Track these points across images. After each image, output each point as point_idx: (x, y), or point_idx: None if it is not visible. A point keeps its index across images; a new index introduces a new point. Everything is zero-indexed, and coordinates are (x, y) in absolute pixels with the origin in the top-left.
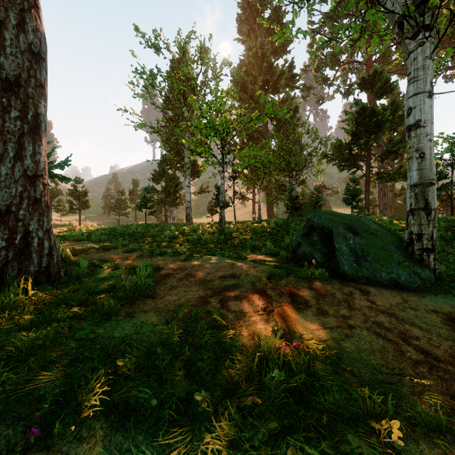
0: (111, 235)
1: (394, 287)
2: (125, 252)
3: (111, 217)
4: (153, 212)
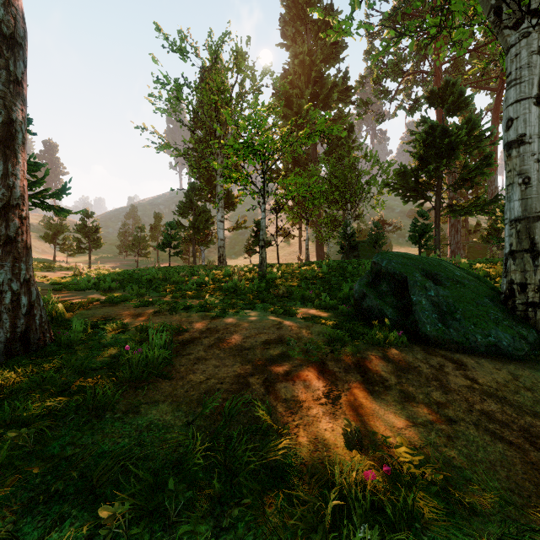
0: (126, 282)
1: (494, 355)
2: (138, 306)
3: (129, 258)
4: (178, 252)
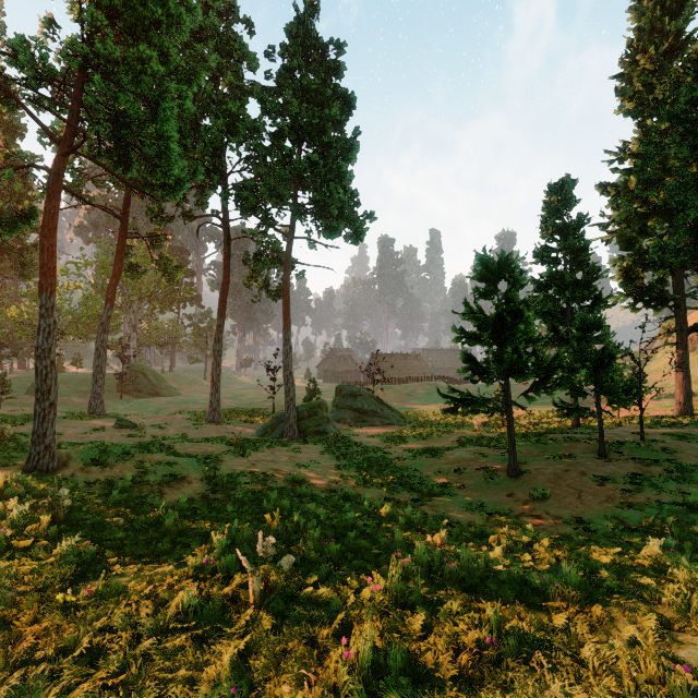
0: None
1: None
2: None
3: None
4: None
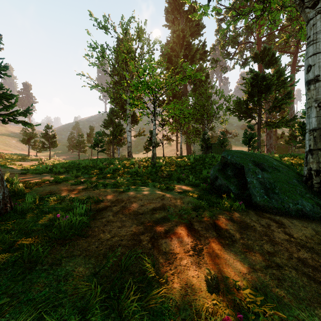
0: (69, 168)
1: (301, 217)
2: (73, 185)
3: (74, 153)
4: (103, 150)
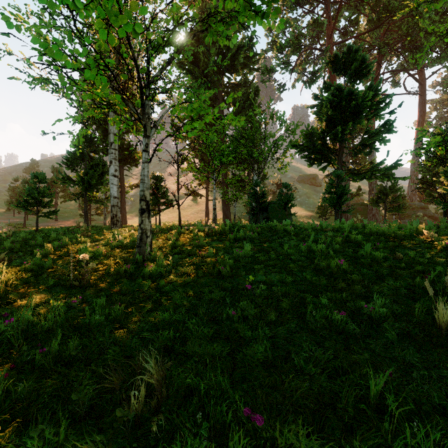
0: None
1: None
2: None
3: (21, 216)
4: (51, 212)
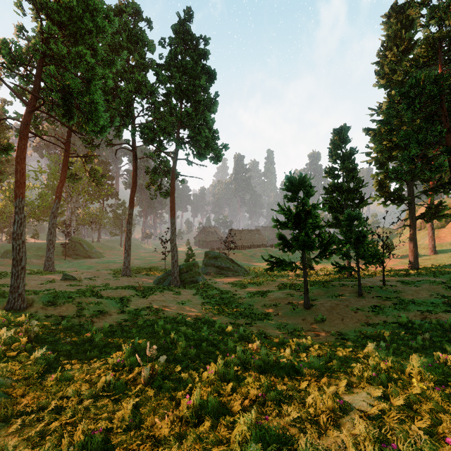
0: None
1: None
2: None
3: None
4: None
